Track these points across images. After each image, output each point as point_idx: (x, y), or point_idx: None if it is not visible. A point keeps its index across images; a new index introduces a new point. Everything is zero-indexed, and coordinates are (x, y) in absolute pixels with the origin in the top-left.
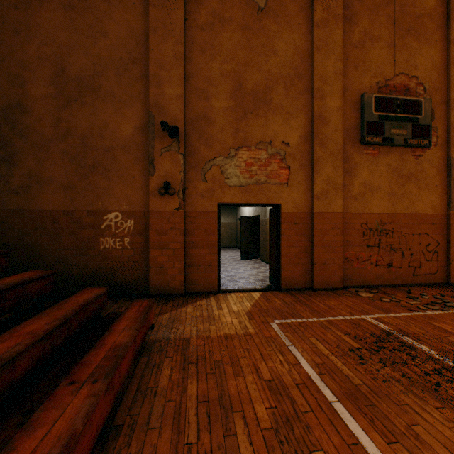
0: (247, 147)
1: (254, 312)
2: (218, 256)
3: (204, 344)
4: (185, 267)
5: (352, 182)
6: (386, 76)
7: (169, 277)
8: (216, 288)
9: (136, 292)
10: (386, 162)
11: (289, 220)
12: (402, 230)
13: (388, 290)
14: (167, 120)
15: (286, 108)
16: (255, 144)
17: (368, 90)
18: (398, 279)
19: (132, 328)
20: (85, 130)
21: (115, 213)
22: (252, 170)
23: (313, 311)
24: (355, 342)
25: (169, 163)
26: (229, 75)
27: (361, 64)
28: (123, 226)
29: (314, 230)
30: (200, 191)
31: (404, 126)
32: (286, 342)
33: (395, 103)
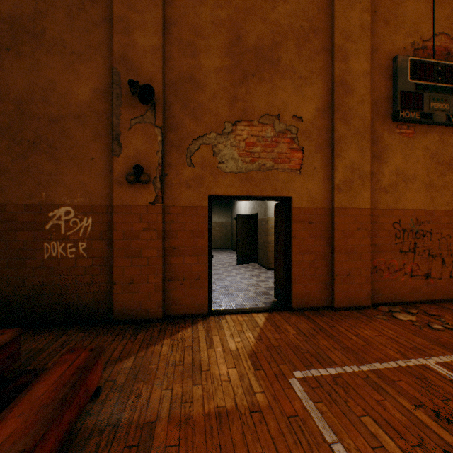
0: (248, 121)
1: (260, 353)
2: (208, 266)
3: (179, 441)
4: (164, 282)
5: (381, 170)
6: (423, 36)
7: (141, 296)
8: (206, 309)
9: (95, 317)
10: (424, 144)
11: (302, 218)
12: (442, 231)
13: (429, 308)
14: (139, 80)
15: (298, 72)
16: (257, 117)
17: (401, 52)
18: (437, 293)
19: (14, 447)
20: (22, 91)
21: (66, 208)
22: (254, 152)
23: (346, 349)
24: (445, 430)
25: (142, 140)
26: (224, 24)
27: (393, 18)
28: (76, 226)
29: (335, 231)
30: (184, 179)
31: (446, 99)
32: (324, 431)
33: (435, 69)
